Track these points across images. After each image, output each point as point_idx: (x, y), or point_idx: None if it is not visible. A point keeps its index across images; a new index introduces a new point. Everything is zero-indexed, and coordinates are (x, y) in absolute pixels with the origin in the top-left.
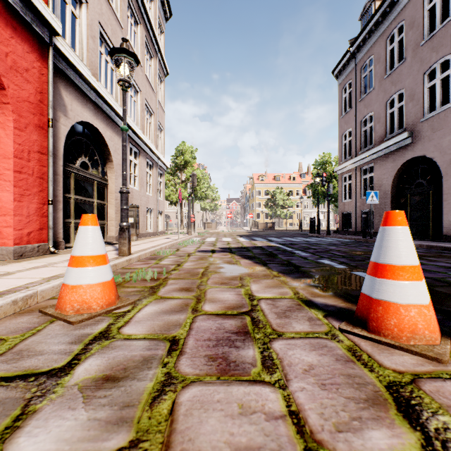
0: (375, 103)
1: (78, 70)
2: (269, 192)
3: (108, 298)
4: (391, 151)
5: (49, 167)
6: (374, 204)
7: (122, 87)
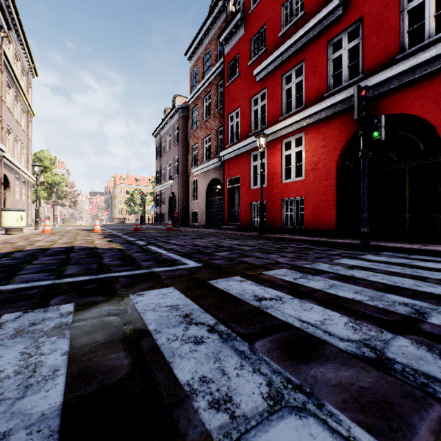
0: (165, 162)
1: (5, 156)
2: (129, 193)
3: (52, 231)
4: (168, 187)
5: (2, 199)
6: (165, 210)
7: (36, 175)
